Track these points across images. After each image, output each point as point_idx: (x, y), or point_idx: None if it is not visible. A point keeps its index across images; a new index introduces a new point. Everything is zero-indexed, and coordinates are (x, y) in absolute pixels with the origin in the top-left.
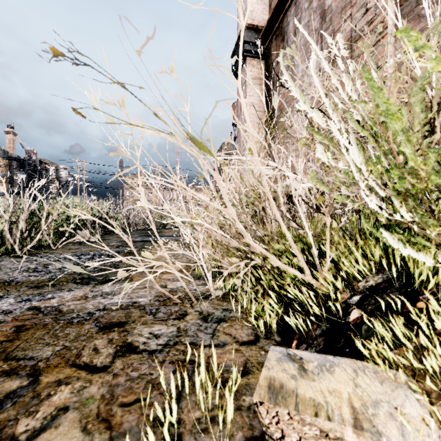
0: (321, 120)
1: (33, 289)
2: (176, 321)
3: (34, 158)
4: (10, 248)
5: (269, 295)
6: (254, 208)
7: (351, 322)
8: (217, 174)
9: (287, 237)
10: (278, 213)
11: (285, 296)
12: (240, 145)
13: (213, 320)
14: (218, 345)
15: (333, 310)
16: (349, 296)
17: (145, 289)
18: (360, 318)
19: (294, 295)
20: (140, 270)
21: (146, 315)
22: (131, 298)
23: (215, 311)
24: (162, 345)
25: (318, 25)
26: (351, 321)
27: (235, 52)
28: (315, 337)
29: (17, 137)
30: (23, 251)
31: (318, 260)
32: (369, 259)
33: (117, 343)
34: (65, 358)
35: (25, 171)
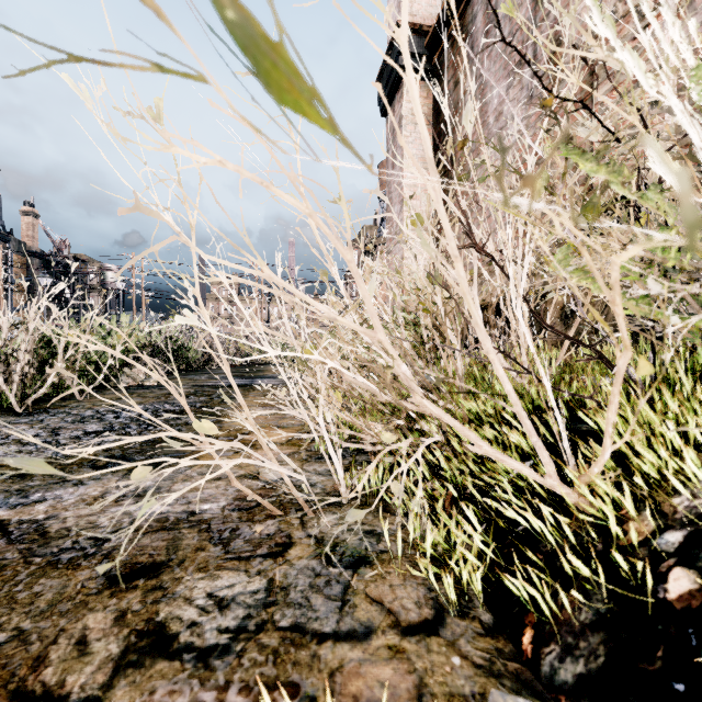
0: (644, 78)
1: (13, 479)
2: (268, 562)
3: (65, 254)
4: (5, 399)
5: (455, 502)
6: (418, 331)
7: (676, 604)
8: (351, 253)
9: (507, 393)
10: (488, 341)
11: (492, 510)
12: (392, 225)
13: (345, 559)
14: (354, 634)
15: (616, 561)
16: (654, 530)
17: (219, 481)
18: (697, 594)
19: (522, 521)
20: (186, 463)
21: (209, 545)
22: (189, 502)
23: (348, 536)
24: (231, 632)
25: (529, 14)
26: (673, 600)
27: (383, 71)
28: (581, 631)
29: (40, 220)
30: (24, 405)
31: (566, 440)
32: (691, 442)
33: (133, 624)
34: (6, 670)
35: (51, 274)
